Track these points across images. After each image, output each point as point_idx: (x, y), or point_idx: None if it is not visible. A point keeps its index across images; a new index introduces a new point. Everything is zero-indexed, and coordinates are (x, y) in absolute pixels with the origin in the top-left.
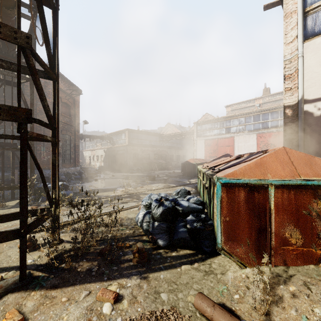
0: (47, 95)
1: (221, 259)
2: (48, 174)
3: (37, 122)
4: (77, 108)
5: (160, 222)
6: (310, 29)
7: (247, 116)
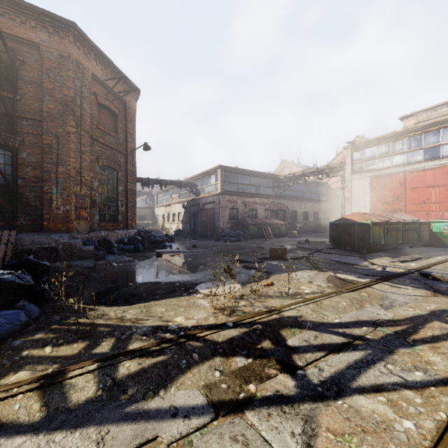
0: (65, 83)
1: None
2: (55, 242)
3: None
4: (132, 121)
5: None
6: None
7: None
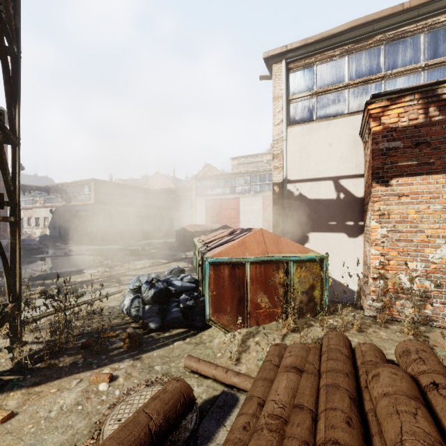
0: None
1: (211, 331)
2: None
3: (5, 205)
4: None
5: (151, 305)
6: (292, 117)
7: (253, 175)
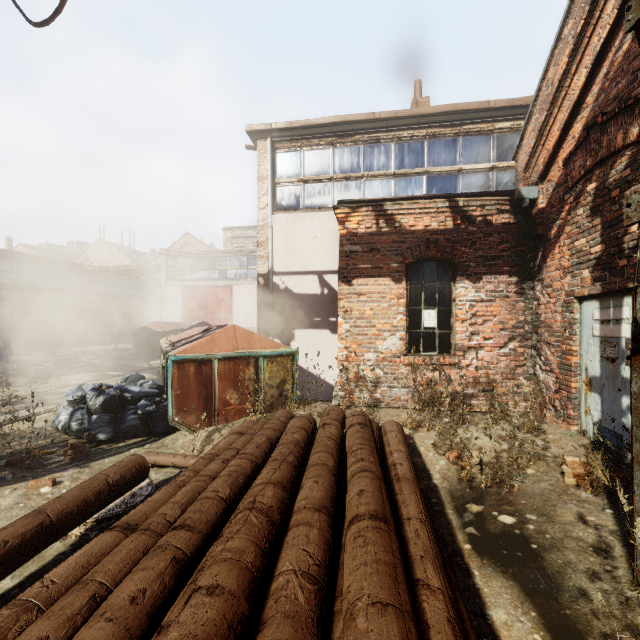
0: None
1: (176, 435)
2: None
3: None
4: None
5: (101, 415)
6: (279, 202)
7: (251, 256)
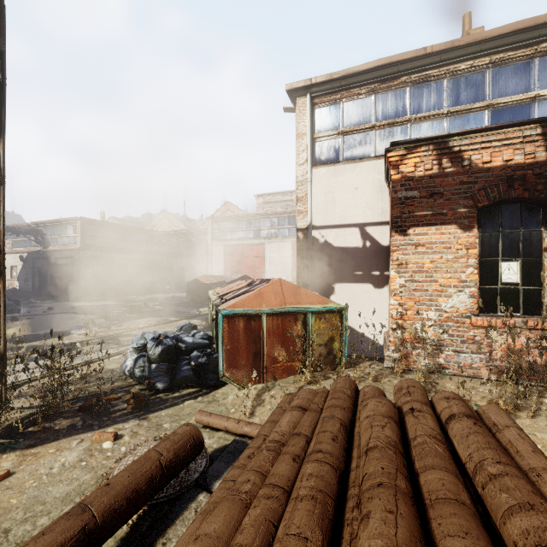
0: None
1: (226, 389)
2: None
3: None
4: None
5: (159, 364)
6: (318, 156)
7: (281, 217)
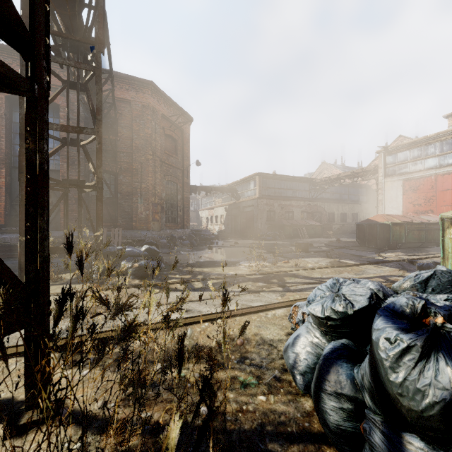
0: (146, 124)
1: None
2: (144, 237)
3: None
4: (187, 143)
5: None
6: None
7: None
